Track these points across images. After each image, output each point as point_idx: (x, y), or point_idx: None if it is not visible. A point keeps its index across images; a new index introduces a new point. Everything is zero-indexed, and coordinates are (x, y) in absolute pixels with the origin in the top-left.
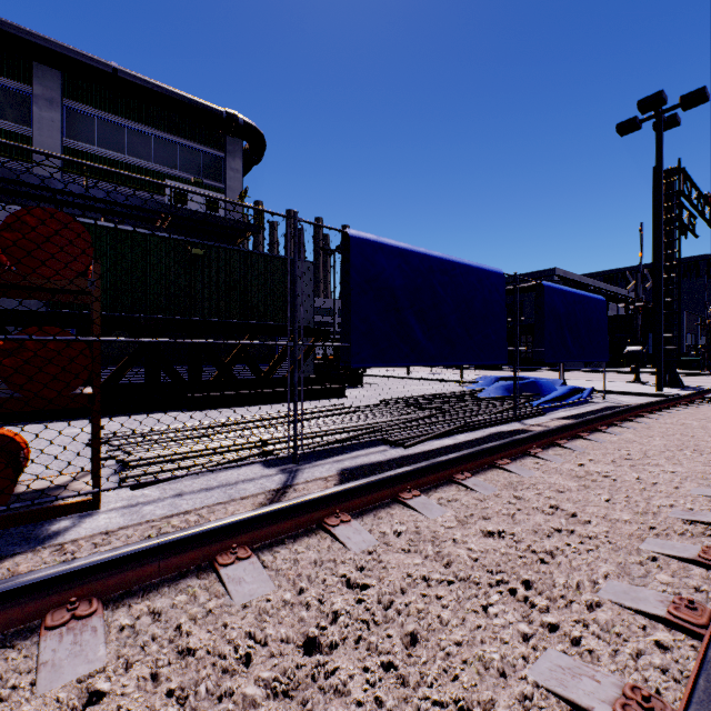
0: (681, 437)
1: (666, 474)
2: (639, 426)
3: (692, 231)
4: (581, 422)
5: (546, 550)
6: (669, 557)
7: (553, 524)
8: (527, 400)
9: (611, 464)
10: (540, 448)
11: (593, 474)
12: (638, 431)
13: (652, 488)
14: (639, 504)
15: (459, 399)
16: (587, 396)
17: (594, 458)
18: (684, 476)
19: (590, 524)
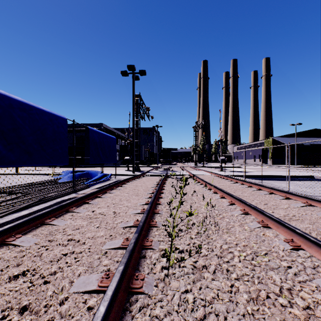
0: (134, 190)
1: (124, 207)
2: (123, 188)
3: (144, 118)
4: (100, 190)
5: (50, 273)
6: (112, 249)
7: (64, 252)
8: (83, 181)
9: (106, 208)
10: (77, 206)
11: (97, 215)
12: (121, 190)
13: (118, 215)
14: (110, 225)
15: (43, 185)
16: (109, 177)
17: (101, 206)
18: (130, 206)
19: (84, 244)
